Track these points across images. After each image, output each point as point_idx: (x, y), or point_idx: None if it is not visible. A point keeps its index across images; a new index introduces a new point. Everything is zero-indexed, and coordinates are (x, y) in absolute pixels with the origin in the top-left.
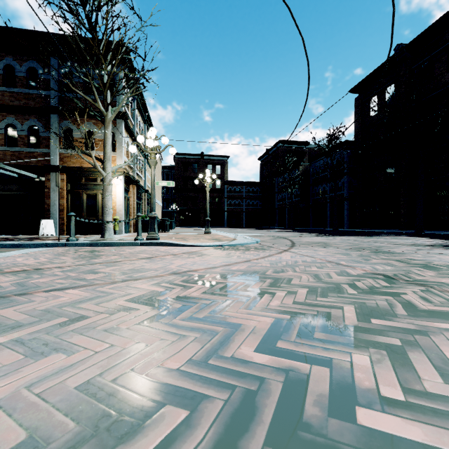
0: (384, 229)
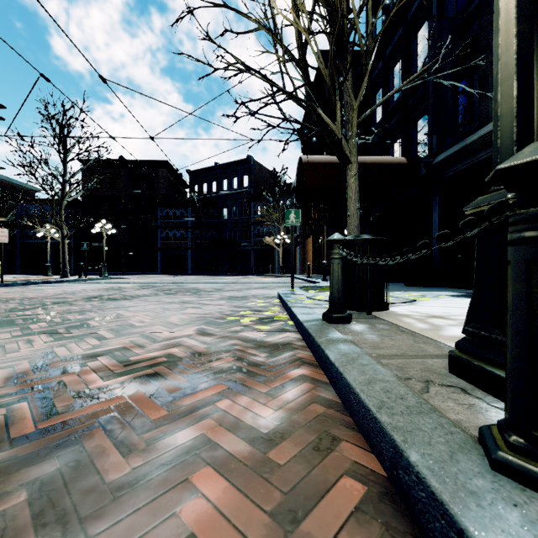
0: (109, 272)
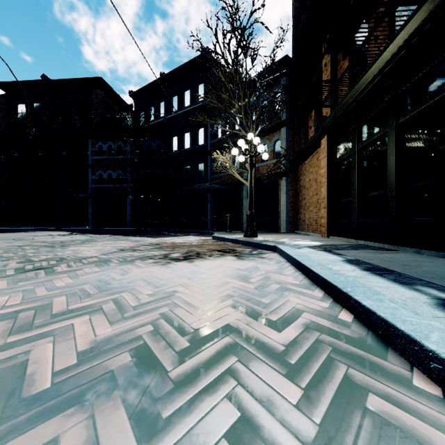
0: (32, 226)
